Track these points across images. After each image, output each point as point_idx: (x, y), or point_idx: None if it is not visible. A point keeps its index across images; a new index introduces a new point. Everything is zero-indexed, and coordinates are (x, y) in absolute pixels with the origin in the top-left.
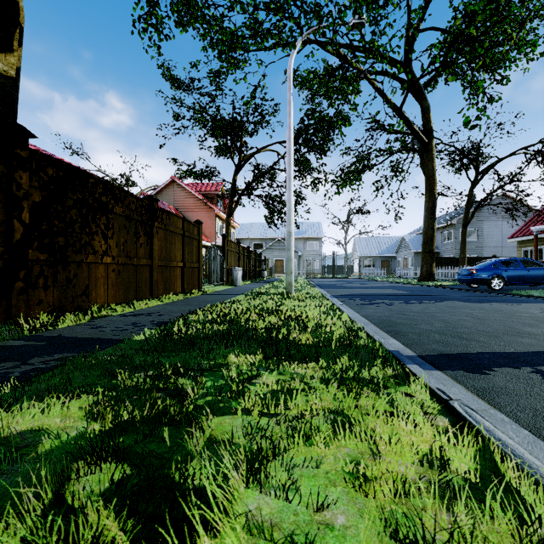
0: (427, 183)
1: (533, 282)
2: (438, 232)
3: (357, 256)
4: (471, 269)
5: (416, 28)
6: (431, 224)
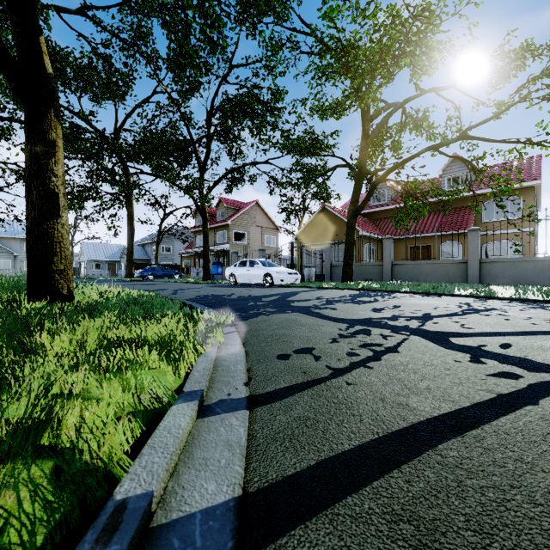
0: (129, 219)
1: (166, 277)
2: (149, 245)
3: (84, 259)
4: (140, 270)
5: (120, 127)
6: (131, 244)
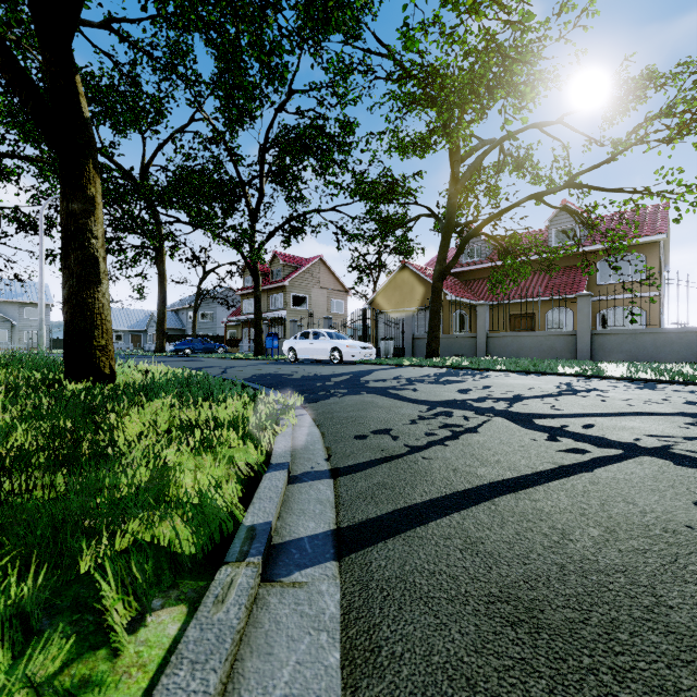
0: (159, 279)
1: (207, 351)
2: (185, 311)
3: None
4: (175, 343)
5: (149, 163)
6: (163, 310)
